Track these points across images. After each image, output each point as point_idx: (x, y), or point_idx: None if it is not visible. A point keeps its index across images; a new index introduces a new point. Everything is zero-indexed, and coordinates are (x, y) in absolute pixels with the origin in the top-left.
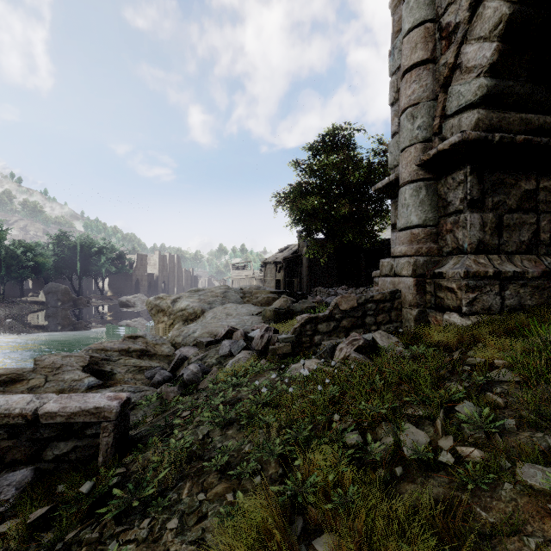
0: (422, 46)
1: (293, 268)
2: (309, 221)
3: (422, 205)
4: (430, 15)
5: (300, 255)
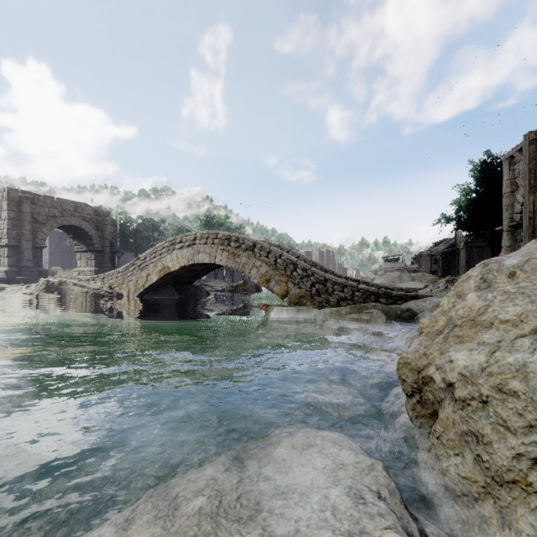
0: (509, 187)
1: (449, 260)
2: (466, 226)
3: (509, 239)
4: (513, 177)
5: (457, 249)
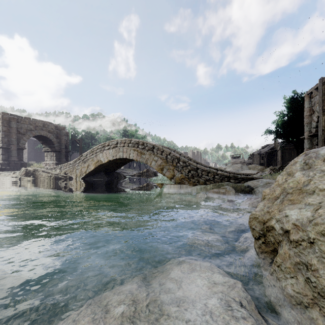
0: (309, 112)
1: (270, 157)
2: (281, 136)
3: (308, 144)
4: (311, 106)
5: (275, 150)
